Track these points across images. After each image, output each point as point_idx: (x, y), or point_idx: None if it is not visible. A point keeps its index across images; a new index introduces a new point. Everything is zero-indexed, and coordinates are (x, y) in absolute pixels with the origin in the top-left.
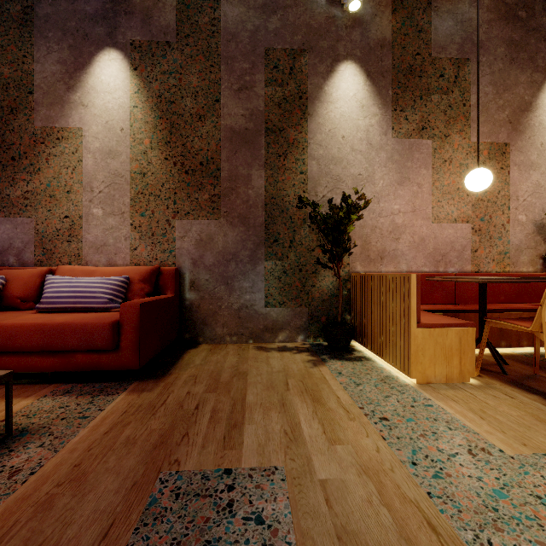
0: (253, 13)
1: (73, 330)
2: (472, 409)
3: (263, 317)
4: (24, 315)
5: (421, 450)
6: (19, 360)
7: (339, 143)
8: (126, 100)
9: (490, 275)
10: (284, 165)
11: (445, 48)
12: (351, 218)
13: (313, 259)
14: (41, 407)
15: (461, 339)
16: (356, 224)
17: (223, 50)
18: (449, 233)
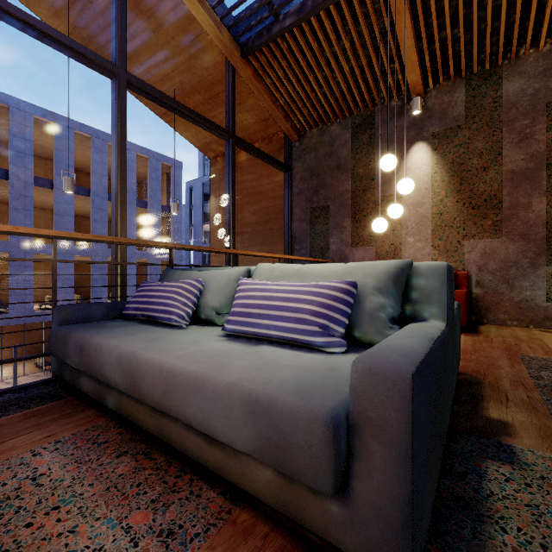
0: (533, 80)
1: None
2: None
3: (543, 309)
4: None
5: None
6: None
7: None
8: (429, 170)
9: None
10: None
11: None
12: None
13: None
14: None
15: None
16: None
17: (504, 117)
18: None
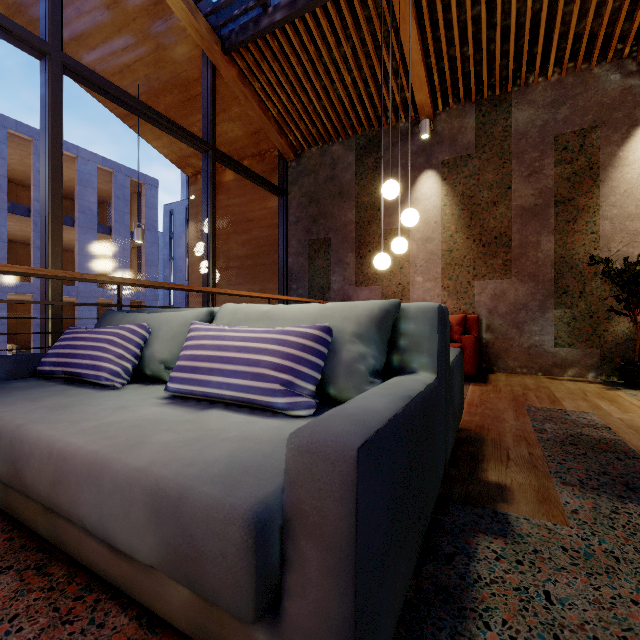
0: (542, 111)
1: None
2: None
3: (551, 355)
4: None
5: None
6: None
7: (637, 201)
8: (438, 202)
9: None
10: (573, 228)
11: None
12: None
13: (605, 307)
14: None
15: None
16: None
17: (514, 148)
18: None
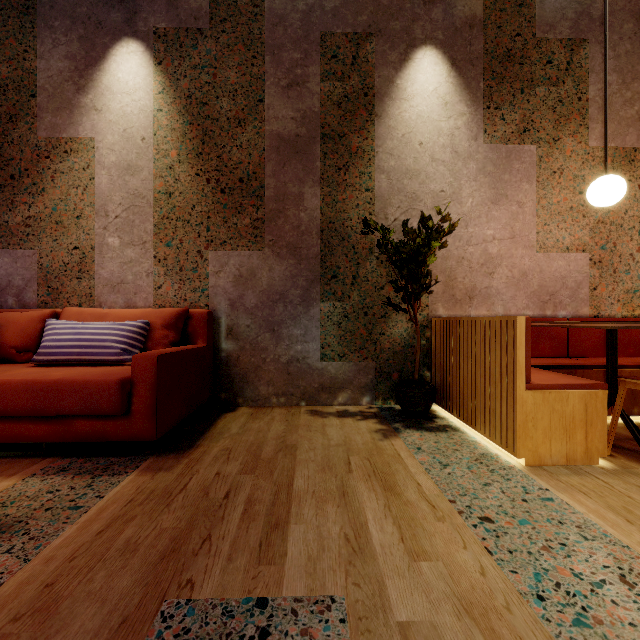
0: None
1: (71, 389)
2: (611, 507)
3: (318, 373)
4: (16, 369)
5: (548, 574)
6: (4, 427)
7: (416, 152)
8: (148, 102)
9: (614, 319)
10: (345, 180)
11: (554, 26)
12: (432, 246)
13: (382, 300)
14: (24, 491)
15: (587, 406)
16: (437, 255)
17: (267, 37)
18: (559, 265)
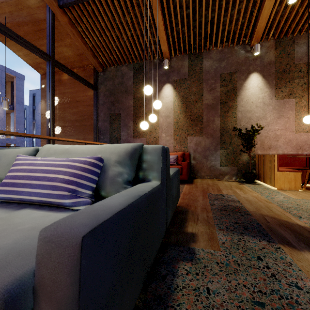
0: (215, 62)
1: None
2: (292, 194)
3: (219, 170)
4: None
5: (269, 196)
6: None
7: (250, 105)
8: (172, 99)
9: None
10: (227, 115)
11: (302, 59)
12: (255, 134)
13: (239, 149)
14: None
15: (295, 176)
16: (258, 135)
17: (204, 77)
18: (304, 137)
